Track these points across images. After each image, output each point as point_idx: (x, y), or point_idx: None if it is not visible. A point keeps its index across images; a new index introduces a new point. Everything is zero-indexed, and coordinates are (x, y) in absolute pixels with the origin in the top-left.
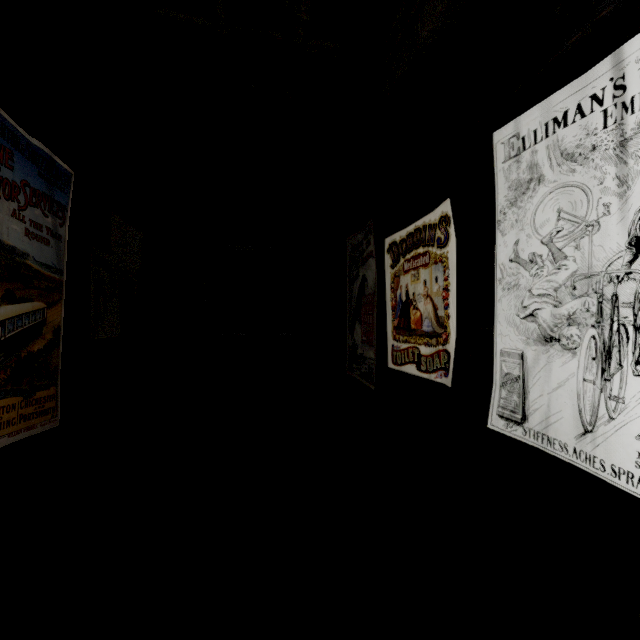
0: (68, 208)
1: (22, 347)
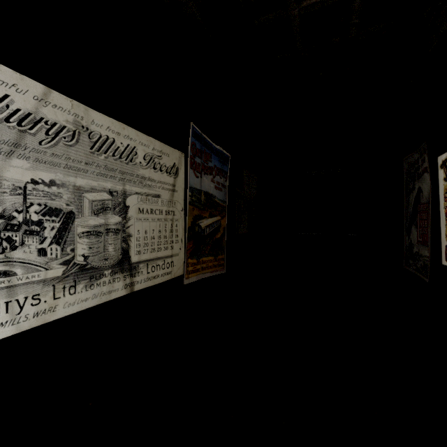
0: (228, 172)
1: (214, 236)
